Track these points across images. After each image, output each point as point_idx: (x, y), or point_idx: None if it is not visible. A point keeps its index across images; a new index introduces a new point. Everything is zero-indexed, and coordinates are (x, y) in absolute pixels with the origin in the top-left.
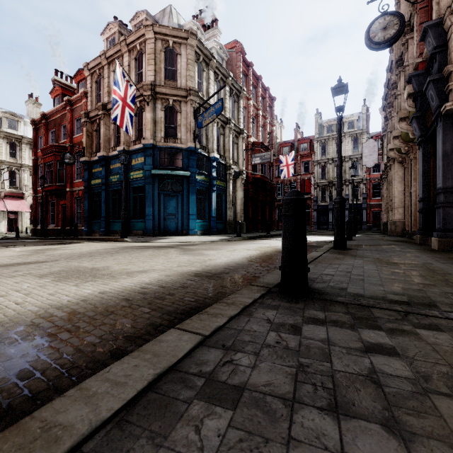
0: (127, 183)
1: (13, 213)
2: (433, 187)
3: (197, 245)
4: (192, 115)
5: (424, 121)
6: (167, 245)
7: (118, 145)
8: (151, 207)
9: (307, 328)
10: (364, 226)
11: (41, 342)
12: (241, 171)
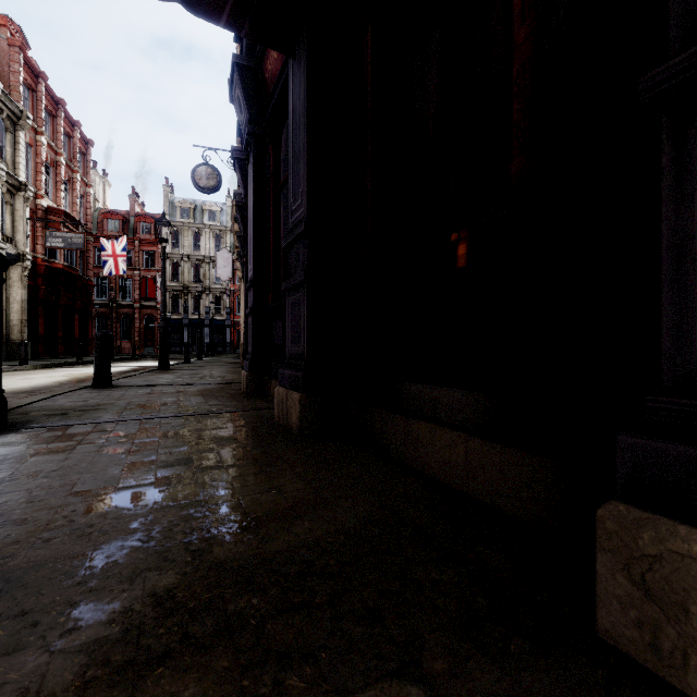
0: None
1: None
2: None
3: None
4: None
5: None
6: None
7: None
8: None
9: (106, 391)
10: (228, 349)
11: None
12: (23, 255)
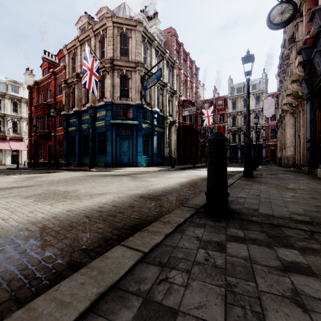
0: (94, 130)
1: (15, 151)
2: (318, 131)
3: (143, 174)
4: (139, 81)
5: (311, 82)
6: (121, 174)
7: (87, 103)
8: (111, 146)
9: (230, 245)
10: (263, 160)
11: (14, 253)
12: (175, 121)
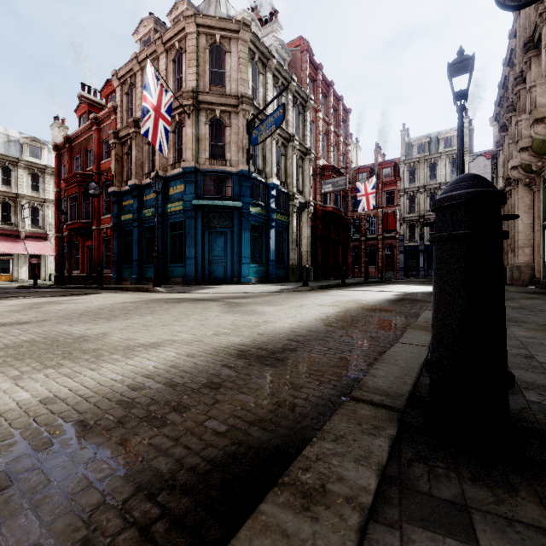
0: (164, 218)
1: (36, 257)
2: None
3: (250, 297)
4: (244, 130)
5: None
6: (209, 298)
7: (153, 170)
8: (193, 247)
9: None
10: None
11: None
12: (308, 202)
